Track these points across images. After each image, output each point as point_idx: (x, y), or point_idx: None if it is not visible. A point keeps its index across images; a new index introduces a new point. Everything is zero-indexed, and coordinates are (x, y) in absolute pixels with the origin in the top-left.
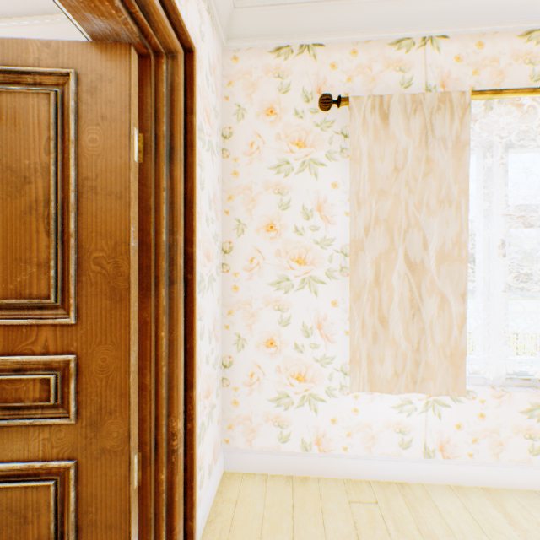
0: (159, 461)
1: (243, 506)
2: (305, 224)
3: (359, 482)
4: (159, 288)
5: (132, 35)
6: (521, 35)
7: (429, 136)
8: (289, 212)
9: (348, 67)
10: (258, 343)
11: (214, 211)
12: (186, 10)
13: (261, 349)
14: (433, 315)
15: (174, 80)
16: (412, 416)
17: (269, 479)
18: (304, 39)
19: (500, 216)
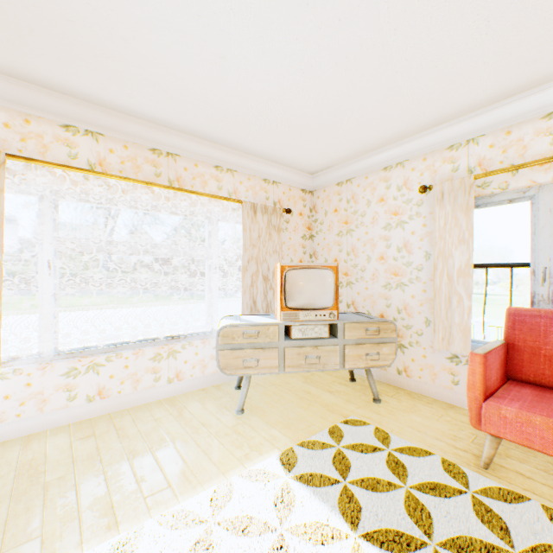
0: None
1: None
2: None
3: None
4: None
5: None
6: (63, 126)
7: None
8: None
9: None
10: None
11: None
12: None
13: None
14: None
15: None
16: None
17: None
18: None
19: (51, 244)
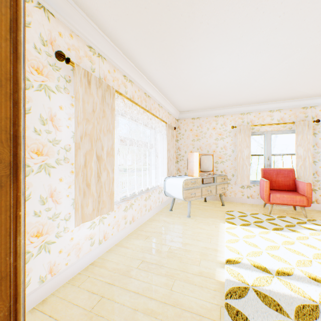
0: None
1: None
2: (43, 128)
3: (76, 276)
4: (18, 174)
5: None
6: (123, 76)
7: (104, 101)
8: (30, 116)
9: (68, 42)
10: None
11: None
12: None
13: None
14: (106, 179)
15: None
16: (95, 228)
17: None
18: (44, 2)
19: (118, 139)
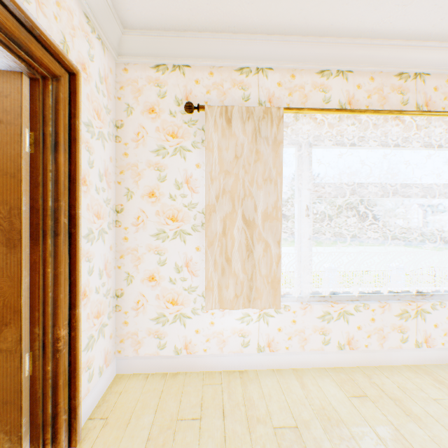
0: (47, 357)
1: (126, 395)
2: (177, 193)
3: (214, 372)
4: (47, 239)
5: (22, 68)
6: (318, 73)
7: (258, 135)
8: (166, 183)
9: (207, 84)
10: (143, 279)
11: (106, 182)
12: (73, 43)
13: (145, 283)
14: (260, 255)
15: (59, 96)
16: (250, 324)
17: (150, 376)
18: (175, 61)
19: (307, 190)
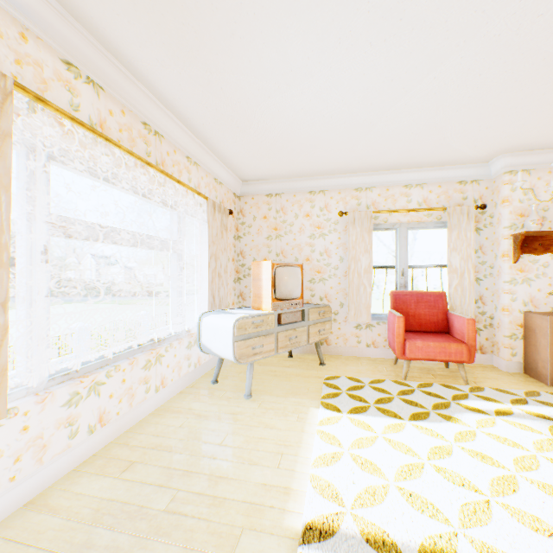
0: None
1: None
2: None
3: None
4: None
5: None
6: (64, 61)
7: None
8: None
9: None
10: None
11: None
12: None
13: None
14: None
15: None
16: None
17: None
18: None
19: (45, 222)
